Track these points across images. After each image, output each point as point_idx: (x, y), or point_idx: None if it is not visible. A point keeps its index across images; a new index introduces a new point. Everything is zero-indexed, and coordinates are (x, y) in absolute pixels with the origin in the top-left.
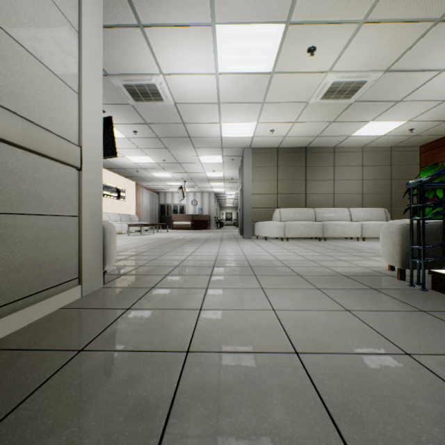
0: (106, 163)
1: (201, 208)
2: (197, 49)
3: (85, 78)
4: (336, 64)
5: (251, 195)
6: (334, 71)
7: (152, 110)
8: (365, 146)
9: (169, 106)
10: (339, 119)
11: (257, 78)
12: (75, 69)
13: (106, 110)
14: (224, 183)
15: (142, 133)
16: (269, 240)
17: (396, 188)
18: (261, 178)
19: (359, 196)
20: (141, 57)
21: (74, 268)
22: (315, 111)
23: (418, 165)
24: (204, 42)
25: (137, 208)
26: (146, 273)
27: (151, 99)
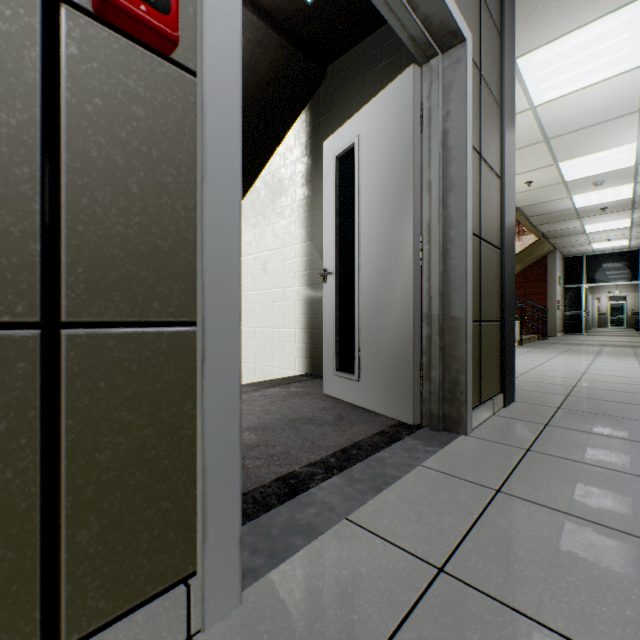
0: None
1: None
2: None
3: None
4: None
5: None
6: None
7: None
8: None
9: None
10: None
11: (574, 155)
12: None
13: None
14: None
15: None
16: None
17: None
18: None
19: None
20: None
21: None
22: None
23: None
24: None
25: None
26: None
27: None
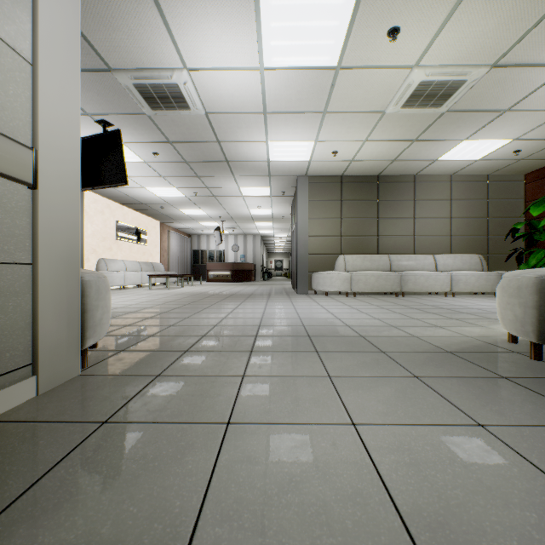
0: (120, 197)
1: (244, 254)
2: (234, 30)
3: (44, 41)
4: (426, 54)
5: (307, 237)
6: (422, 66)
7: (176, 123)
8: (454, 174)
9: (198, 117)
10: (424, 137)
11: (317, 76)
12: (25, 22)
13: (114, 123)
14: (272, 223)
15: (164, 155)
16: (331, 295)
17: (494, 228)
18: (321, 215)
19: (447, 239)
20: (156, 42)
21: (22, 349)
22: (393, 125)
23: (522, 199)
24: (242, 18)
25: (162, 254)
26: (156, 348)
27: (173, 106)
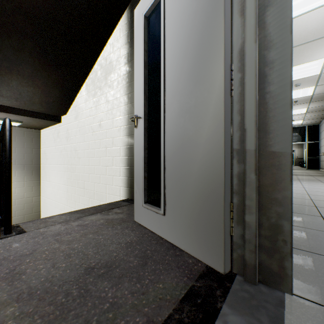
0: None
1: None
2: None
3: None
4: None
5: None
6: None
7: None
8: None
9: None
10: None
11: None
12: None
13: None
14: None
15: None
16: None
17: None
18: None
19: None
20: None
21: None
22: None
23: None
24: None
25: None
26: None
27: None
